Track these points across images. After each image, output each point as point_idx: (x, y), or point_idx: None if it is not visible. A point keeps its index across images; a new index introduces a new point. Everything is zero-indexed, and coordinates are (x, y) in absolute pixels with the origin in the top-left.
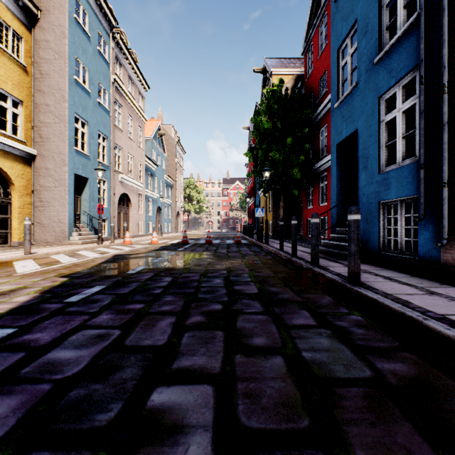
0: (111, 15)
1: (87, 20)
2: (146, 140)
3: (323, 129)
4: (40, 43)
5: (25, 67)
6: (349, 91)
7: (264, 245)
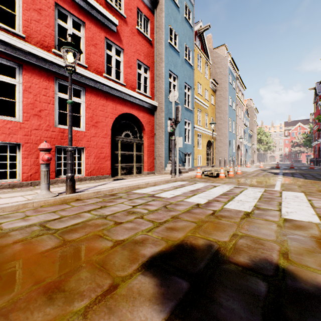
0: (236, 69)
1: (231, 79)
2: None
3: None
4: (217, 96)
5: (214, 106)
6: None
7: None
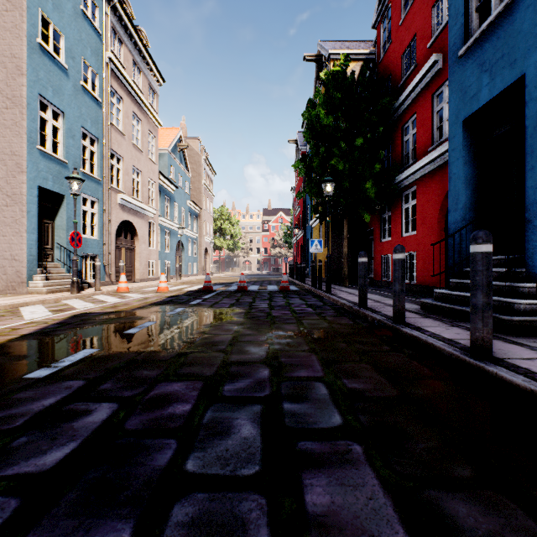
0: None
1: None
2: (162, 153)
3: (409, 123)
4: None
5: None
6: (502, 7)
7: (327, 295)
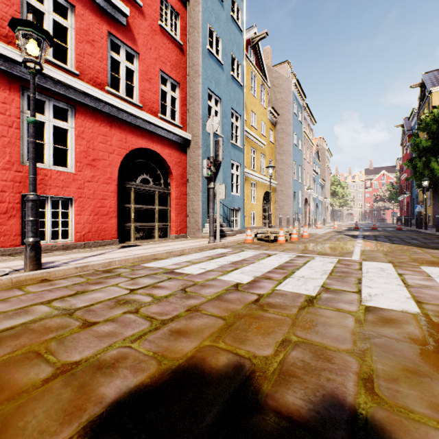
0: (303, 96)
1: (296, 108)
2: None
3: None
4: (278, 131)
5: (274, 144)
6: None
7: (423, 230)
